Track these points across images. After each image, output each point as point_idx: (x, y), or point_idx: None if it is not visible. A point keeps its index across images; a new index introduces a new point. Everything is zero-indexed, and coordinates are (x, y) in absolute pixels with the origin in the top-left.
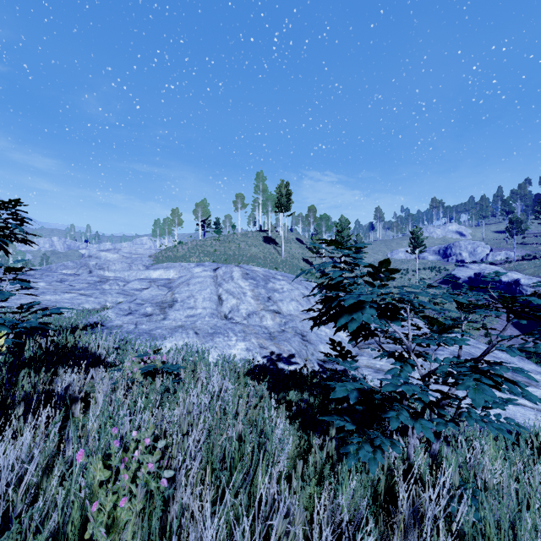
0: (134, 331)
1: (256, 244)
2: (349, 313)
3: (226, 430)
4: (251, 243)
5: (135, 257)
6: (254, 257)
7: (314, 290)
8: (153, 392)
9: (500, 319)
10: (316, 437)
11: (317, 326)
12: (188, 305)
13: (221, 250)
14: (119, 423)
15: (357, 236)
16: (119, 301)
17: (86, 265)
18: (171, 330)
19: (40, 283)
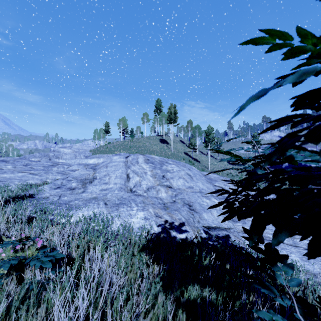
0: (56, 202)
1: (155, 143)
2: None
3: None
4: (152, 142)
5: (81, 151)
6: (154, 151)
7: (194, 171)
8: None
9: None
10: None
11: (200, 198)
12: (103, 181)
13: (134, 147)
14: None
15: (217, 138)
16: (57, 178)
17: (48, 155)
18: (86, 201)
19: (8, 166)
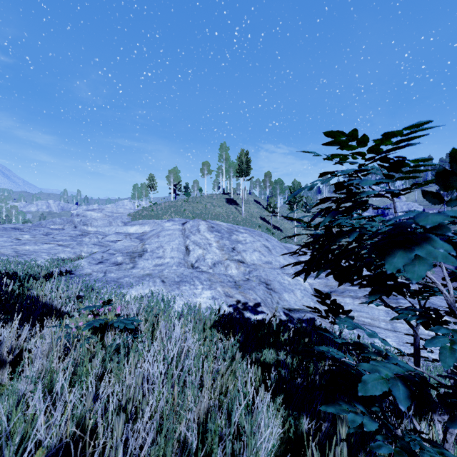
0: (102, 279)
1: (220, 205)
2: (404, 247)
3: (186, 416)
4: (216, 203)
5: (116, 215)
6: (218, 215)
7: (273, 242)
8: (97, 355)
9: (435, 269)
10: (305, 419)
11: (280, 275)
12: (156, 255)
13: (190, 210)
14: (33, 409)
15: (307, 198)
16: (94, 251)
17: (72, 221)
18: (138, 278)
19: (25, 235)
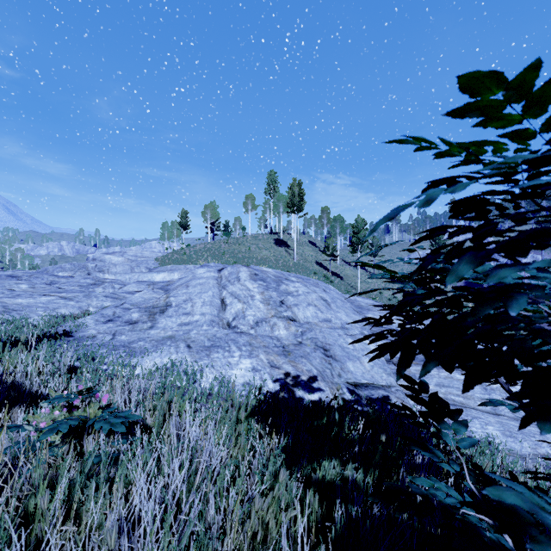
0: (109, 344)
1: (267, 247)
2: None
3: None
4: (262, 245)
5: (141, 260)
6: (264, 260)
7: (333, 293)
8: (60, 480)
9: None
10: None
11: (342, 337)
12: (183, 310)
13: (231, 253)
14: None
15: (373, 238)
16: (105, 305)
17: (85, 267)
18: (156, 342)
19: (22, 285)
